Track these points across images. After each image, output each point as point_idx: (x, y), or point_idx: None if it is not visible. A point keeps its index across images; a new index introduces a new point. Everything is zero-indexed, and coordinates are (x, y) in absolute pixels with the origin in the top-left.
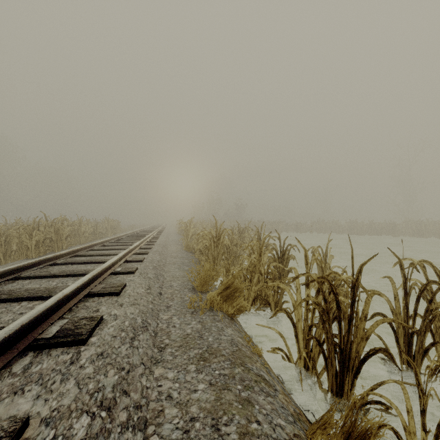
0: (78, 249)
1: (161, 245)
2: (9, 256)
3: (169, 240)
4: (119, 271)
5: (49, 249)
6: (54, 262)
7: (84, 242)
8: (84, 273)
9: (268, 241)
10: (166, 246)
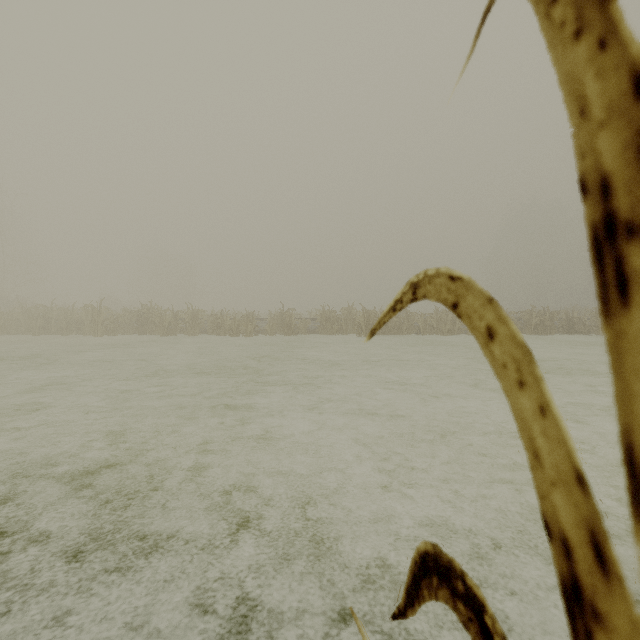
0: None
1: None
2: None
3: None
4: None
5: None
6: None
7: None
8: None
9: None
10: None
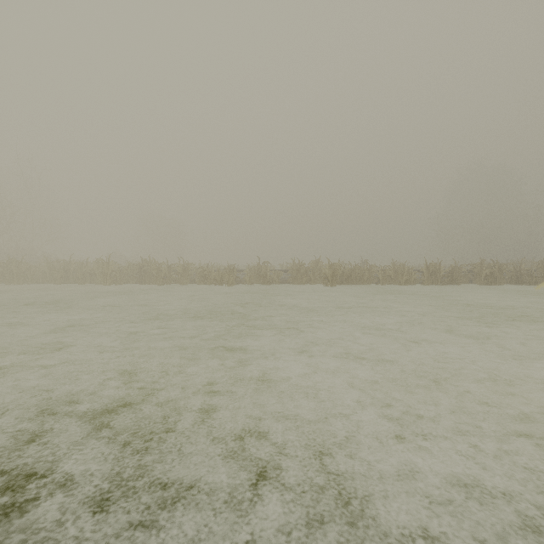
0: None
1: None
2: None
3: None
4: None
5: None
6: None
7: None
8: None
9: None
10: None
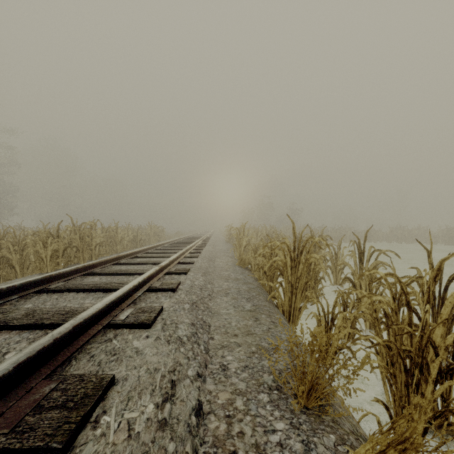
0: (93, 263)
1: (207, 258)
2: (27, 268)
3: (217, 251)
4: (123, 319)
5: (72, 261)
6: (44, 287)
7: (121, 251)
8: (59, 323)
9: (376, 258)
10: (212, 259)
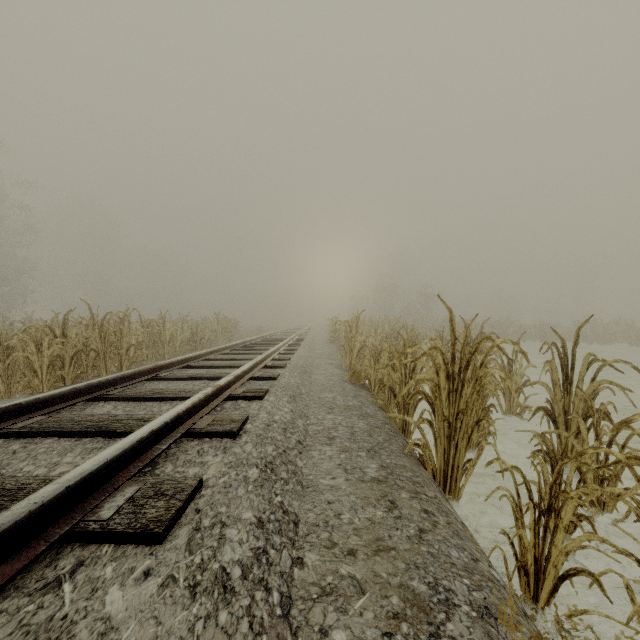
0: (108, 380)
1: (299, 369)
2: (16, 383)
3: (315, 356)
4: (104, 520)
5: (86, 373)
6: (2, 427)
7: (170, 355)
8: None
9: (596, 374)
10: (308, 370)
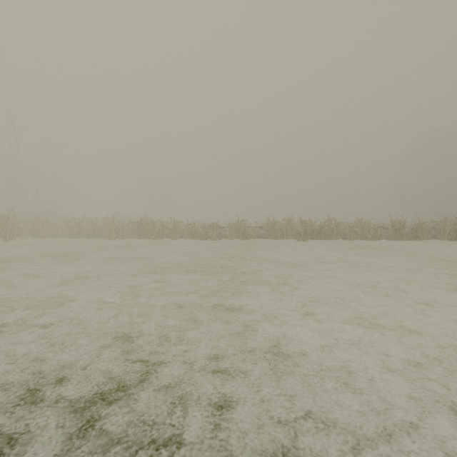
0: None
1: None
2: None
3: None
4: None
5: None
6: None
7: None
8: None
9: None
10: None
